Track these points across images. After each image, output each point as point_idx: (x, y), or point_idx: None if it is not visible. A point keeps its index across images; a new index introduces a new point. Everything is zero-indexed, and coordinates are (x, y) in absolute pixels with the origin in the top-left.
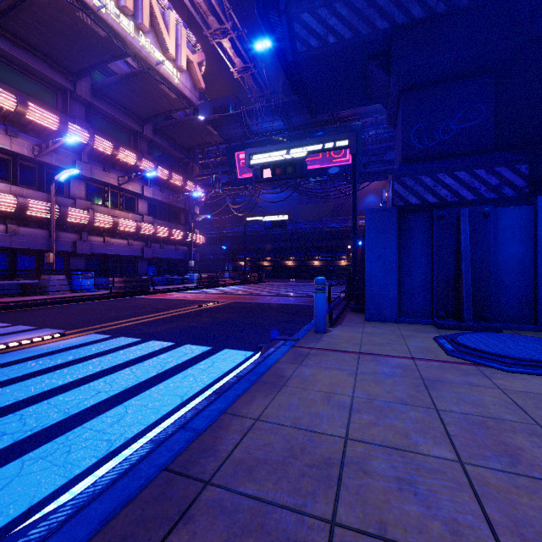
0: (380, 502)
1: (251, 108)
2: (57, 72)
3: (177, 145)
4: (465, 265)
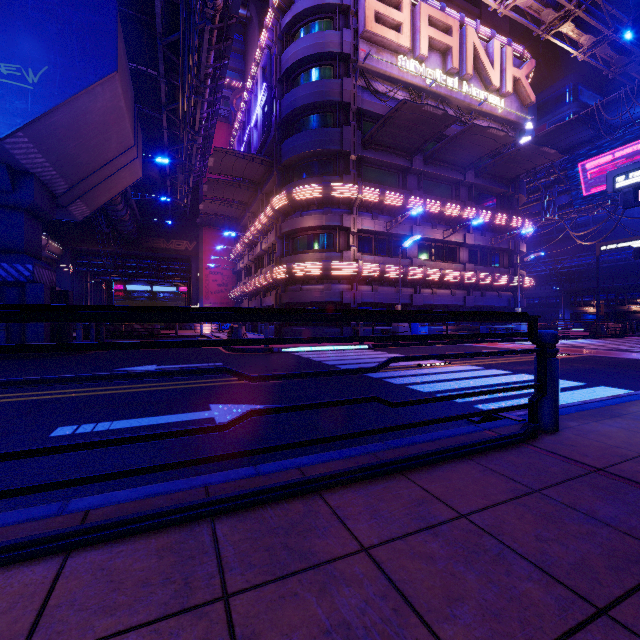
0: None
1: (609, 99)
2: (399, 157)
3: (499, 180)
4: None
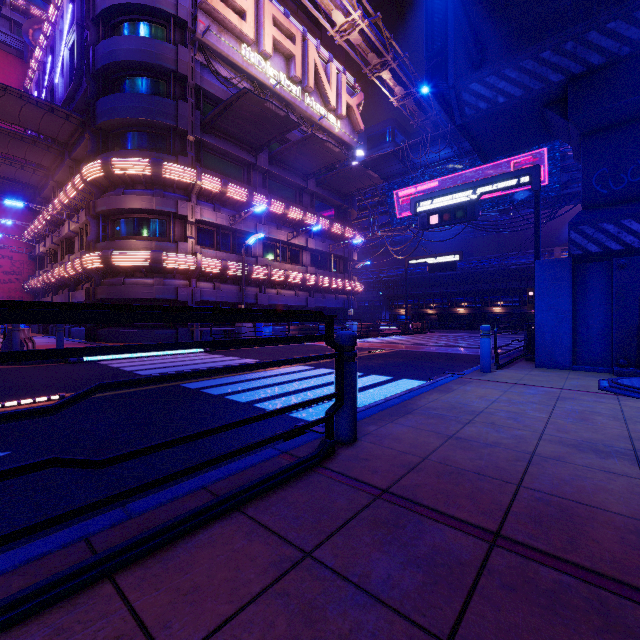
0: (495, 419)
1: (414, 142)
2: (244, 151)
3: (336, 193)
4: None
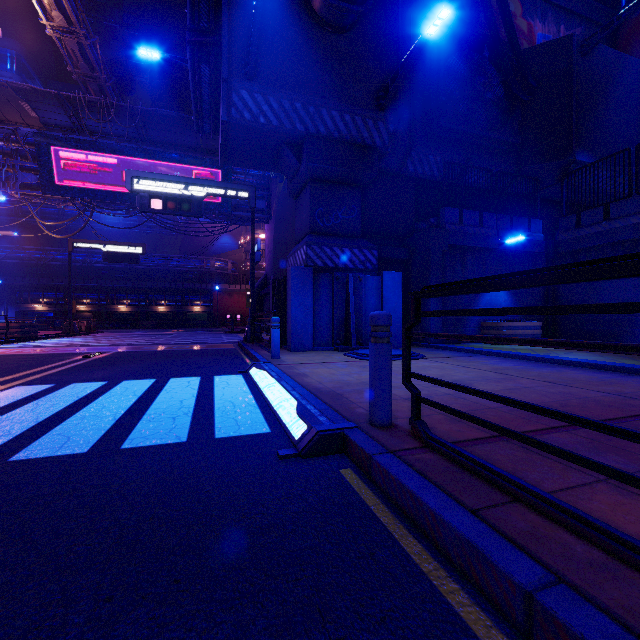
0: None
1: (92, 98)
2: None
3: None
4: (352, 310)
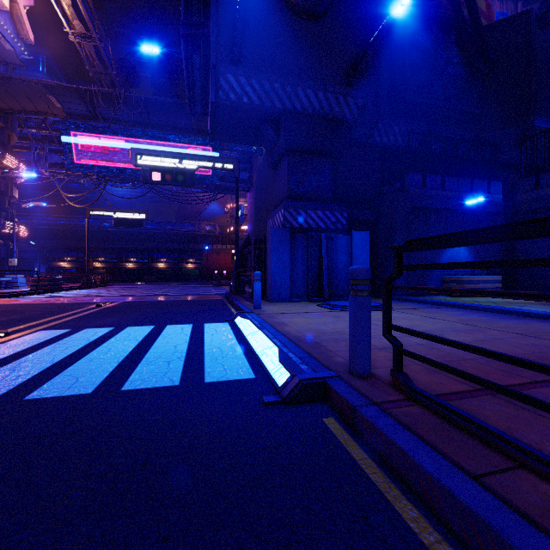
0: None
1: (104, 90)
2: None
3: None
4: (324, 266)
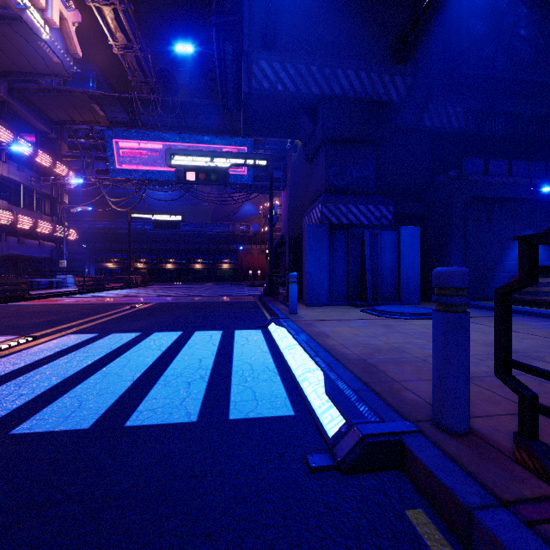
0: (422, 352)
1: (144, 97)
2: None
3: (42, 114)
4: (368, 266)
